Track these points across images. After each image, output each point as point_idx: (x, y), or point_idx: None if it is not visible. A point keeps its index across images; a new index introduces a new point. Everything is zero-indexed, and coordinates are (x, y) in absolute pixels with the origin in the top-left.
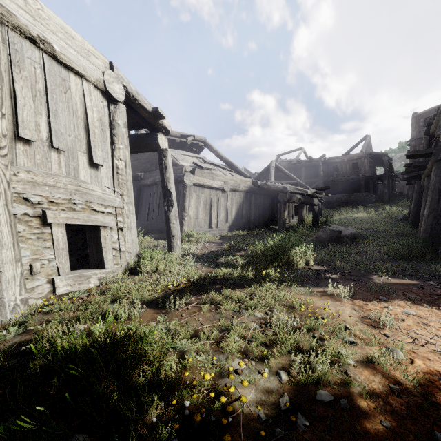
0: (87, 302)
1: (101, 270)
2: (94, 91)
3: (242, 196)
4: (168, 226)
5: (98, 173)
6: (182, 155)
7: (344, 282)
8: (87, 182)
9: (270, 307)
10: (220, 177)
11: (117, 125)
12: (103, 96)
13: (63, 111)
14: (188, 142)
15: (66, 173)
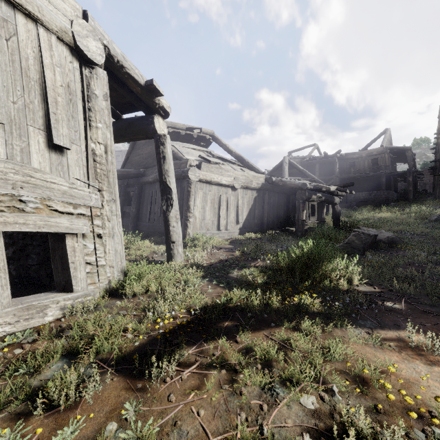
0: (25, 357)
1: (66, 295)
2: (58, 45)
3: (255, 194)
4: (167, 230)
5: (63, 159)
6: (187, 148)
7: (420, 317)
8: (44, 171)
9: (323, 378)
10: (229, 172)
11: (94, 96)
12: (73, 54)
13: (2, 65)
14: (194, 135)
15: (6, 156)
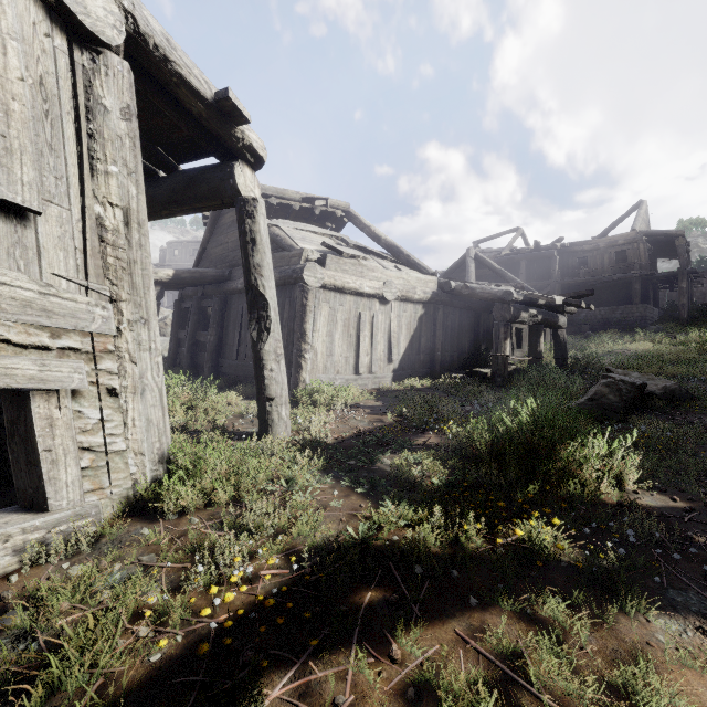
0: None
1: (30, 520)
2: None
3: (420, 311)
4: (259, 376)
5: (25, 233)
6: (302, 231)
7: None
8: None
9: None
10: (376, 272)
11: (100, 110)
12: (53, 20)
13: None
14: (316, 211)
15: None
